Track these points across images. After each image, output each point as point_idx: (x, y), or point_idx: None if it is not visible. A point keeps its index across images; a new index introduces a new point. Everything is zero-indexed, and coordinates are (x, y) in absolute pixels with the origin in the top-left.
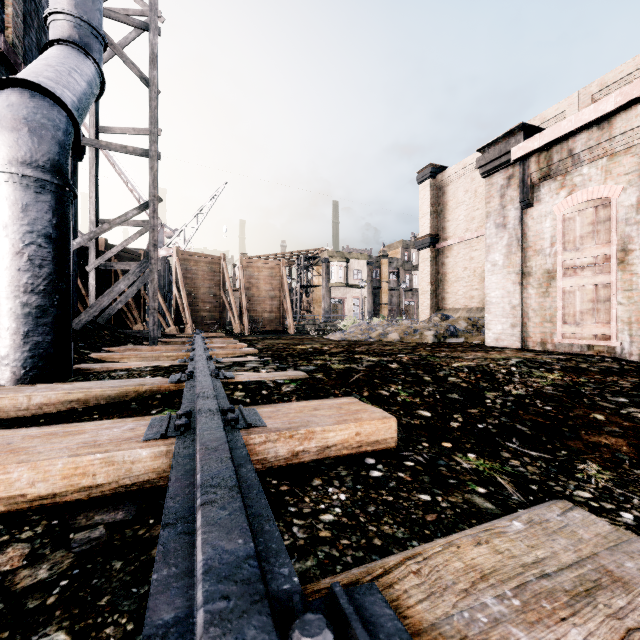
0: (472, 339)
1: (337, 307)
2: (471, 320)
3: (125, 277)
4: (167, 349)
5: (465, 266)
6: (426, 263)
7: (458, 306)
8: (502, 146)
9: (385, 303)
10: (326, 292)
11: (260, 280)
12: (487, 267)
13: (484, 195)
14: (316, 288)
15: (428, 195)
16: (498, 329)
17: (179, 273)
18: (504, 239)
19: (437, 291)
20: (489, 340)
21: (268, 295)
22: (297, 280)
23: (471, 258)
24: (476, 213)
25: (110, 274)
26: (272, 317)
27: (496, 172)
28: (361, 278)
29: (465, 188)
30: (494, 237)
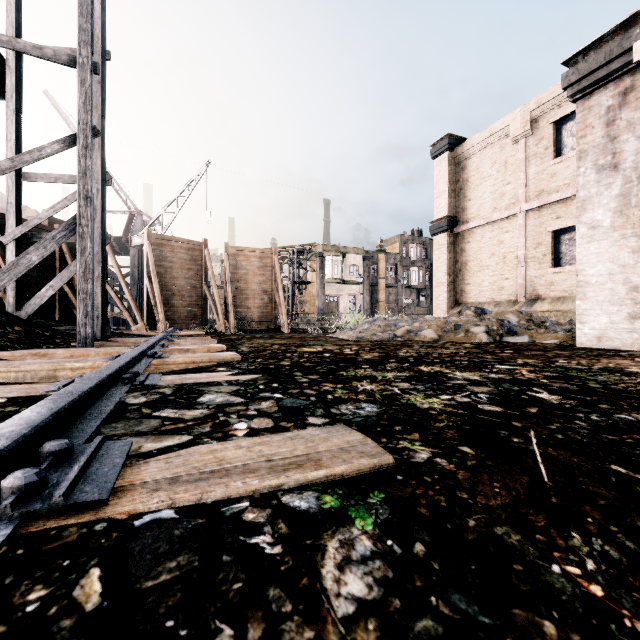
0: (541, 337)
1: (332, 305)
2: (522, 313)
3: (39, 244)
4: (97, 354)
5: (492, 252)
6: (442, 250)
7: (483, 299)
8: (614, 44)
9: (382, 301)
10: (320, 288)
11: (249, 271)
12: (580, 232)
13: (517, 166)
14: (309, 285)
15: (445, 171)
16: (602, 322)
17: (150, 260)
18: (614, 186)
19: (455, 282)
20: (584, 339)
21: (258, 288)
22: (289, 276)
23: (500, 242)
24: (507, 188)
25: (54, 255)
26: (262, 313)
27: (598, 89)
28: (357, 274)
29: (492, 160)
30: (594, 186)
